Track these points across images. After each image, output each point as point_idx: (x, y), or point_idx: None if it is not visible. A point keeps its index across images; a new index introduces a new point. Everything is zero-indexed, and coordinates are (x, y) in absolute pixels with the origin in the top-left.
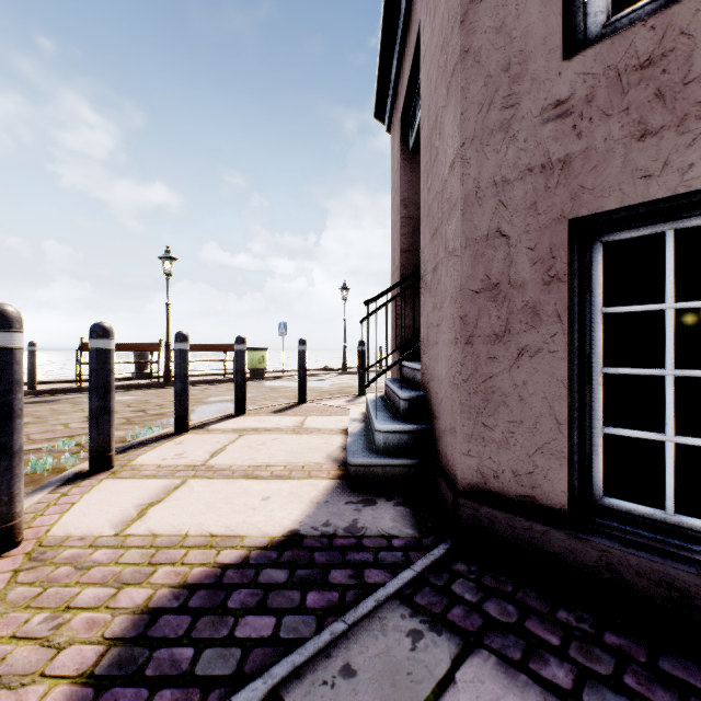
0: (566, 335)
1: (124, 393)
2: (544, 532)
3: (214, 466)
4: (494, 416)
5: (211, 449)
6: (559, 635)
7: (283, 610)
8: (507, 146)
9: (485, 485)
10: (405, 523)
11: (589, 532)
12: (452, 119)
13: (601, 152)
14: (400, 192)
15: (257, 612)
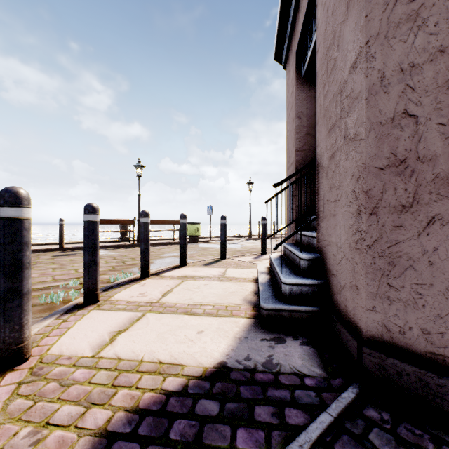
0: None
1: (113, 250)
2: None
3: (164, 303)
4: (400, 278)
5: (163, 290)
6: None
7: (216, 447)
8: (415, 34)
9: (391, 339)
10: (312, 362)
11: None
12: (354, 26)
13: None
14: (295, 108)
15: (194, 447)
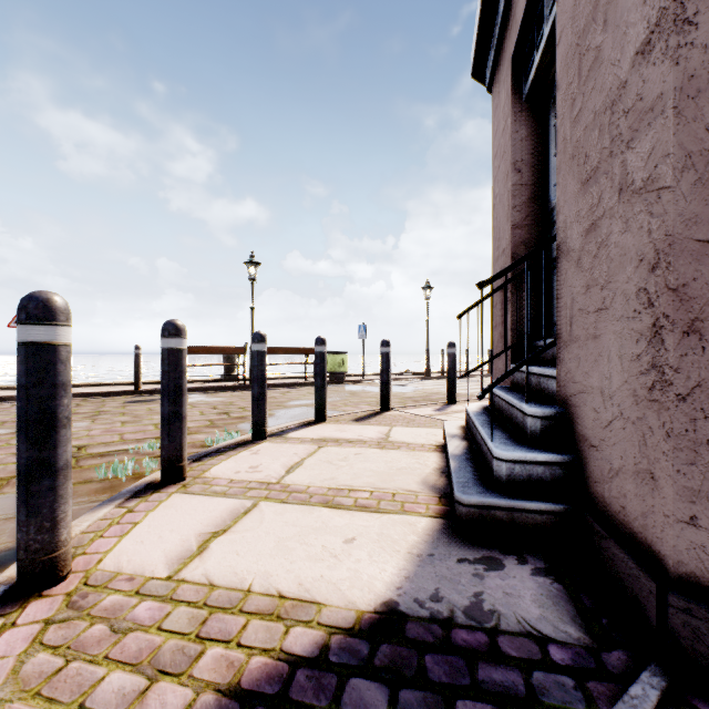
0: None
1: (212, 395)
2: None
3: (289, 485)
4: None
5: (288, 463)
6: None
7: None
8: None
9: None
10: (560, 611)
11: None
12: None
13: None
14: (510, 154)
15: None
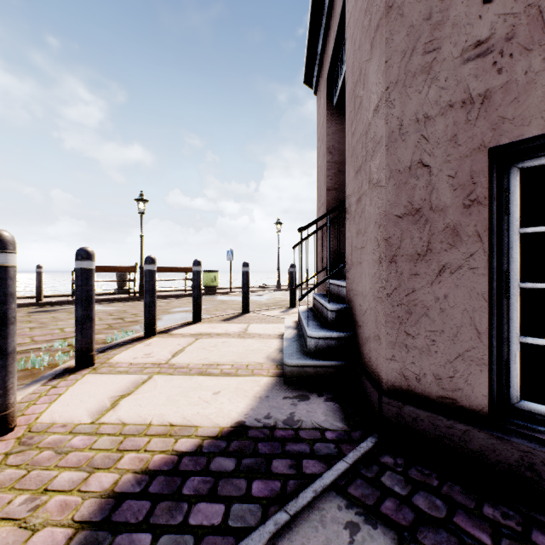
0: (486, 253)
1: (108, 305)
2: (466, 431)
3: (174, 364)
4: (416, 326)
5: (173, 350)
6: (488, 532)
7: (231, 498)
8: (429, 86)
9: (408, 387)
10: (335, 416)
11: (510, 433)
12: (377, 69)
13: (522, 84)
14: (325, 141)
15: (209, 500)
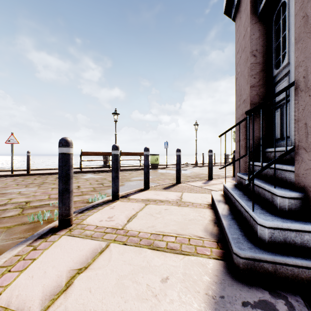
0: None
1: (97, 174)
2: None
3: (128, 230)
4: None
5: (129, 215)
6: None
7: None
8: None
9: None
10: None
11: None
12: None
13: None
14: (249, 46)
15: None
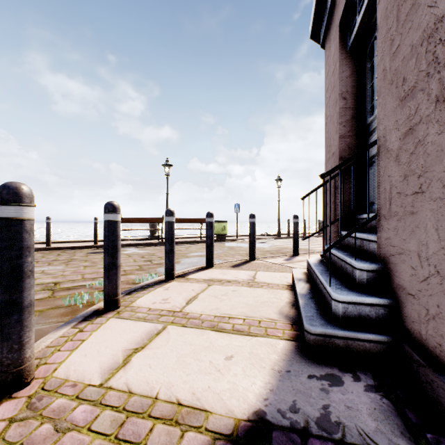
0: None
1: (142, 248)
2: None
3: (188, 313)
4: None
5: (188, 296)
6: None
7: None
8: None
9: None
10: (391, 425)
11: None
12: None
13: None
14: (338, 87)
15: None
